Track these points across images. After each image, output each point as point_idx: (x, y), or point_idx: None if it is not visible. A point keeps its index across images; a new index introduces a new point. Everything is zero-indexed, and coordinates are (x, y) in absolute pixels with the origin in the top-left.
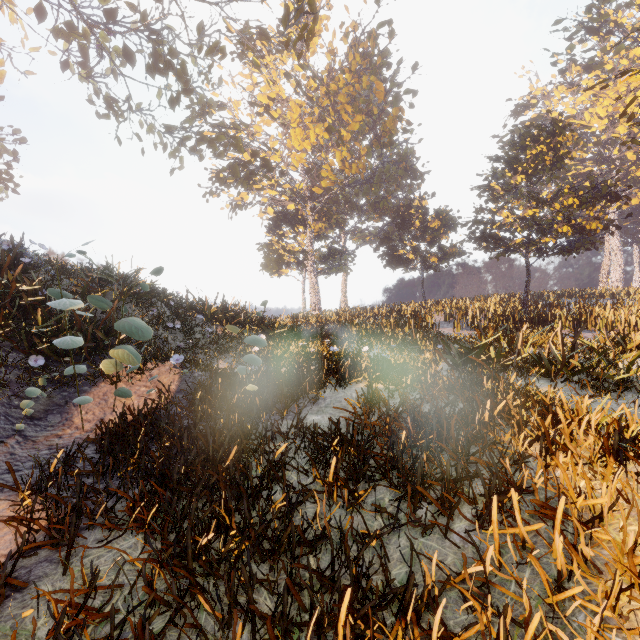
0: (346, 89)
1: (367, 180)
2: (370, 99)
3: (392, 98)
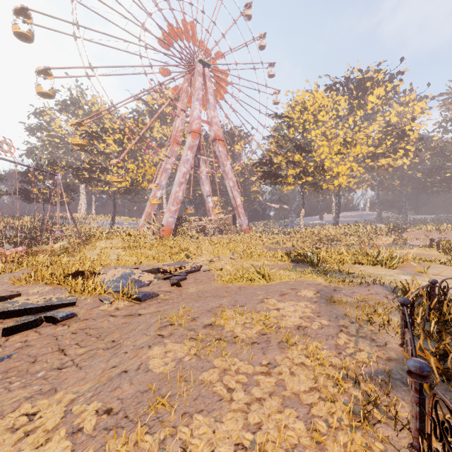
0: None
1: None
2: None
3: None
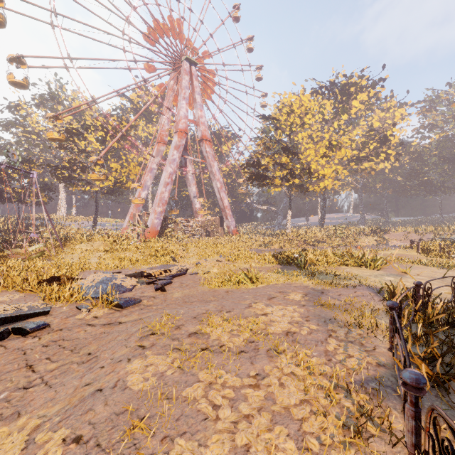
0: None
1: None
2: None
3: None
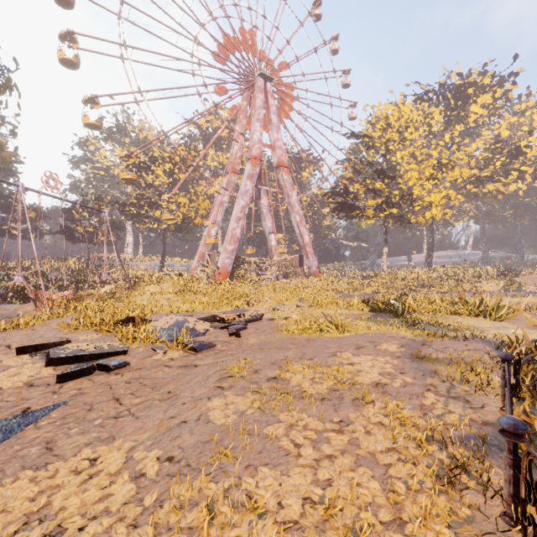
0: None
1: None
2: None
3: None
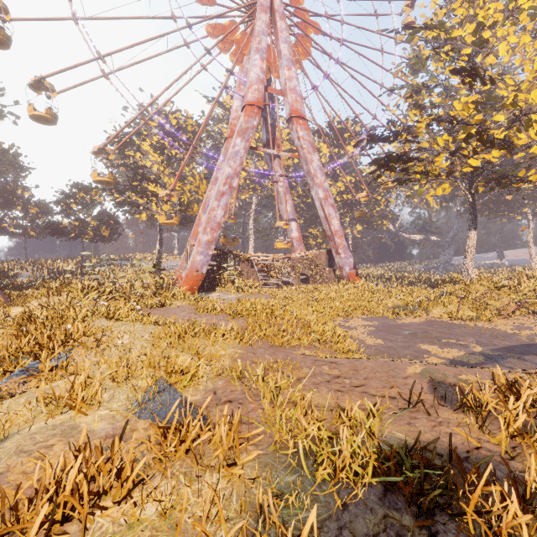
0: None
1: None
2: None
3: None
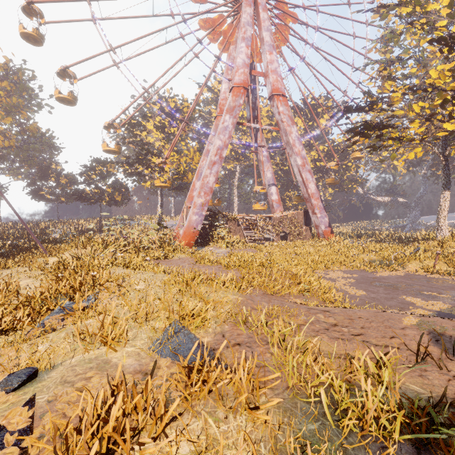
0: (0, 99)
1: (18, 147)
2: (19, 106)
3: (37, 104)
